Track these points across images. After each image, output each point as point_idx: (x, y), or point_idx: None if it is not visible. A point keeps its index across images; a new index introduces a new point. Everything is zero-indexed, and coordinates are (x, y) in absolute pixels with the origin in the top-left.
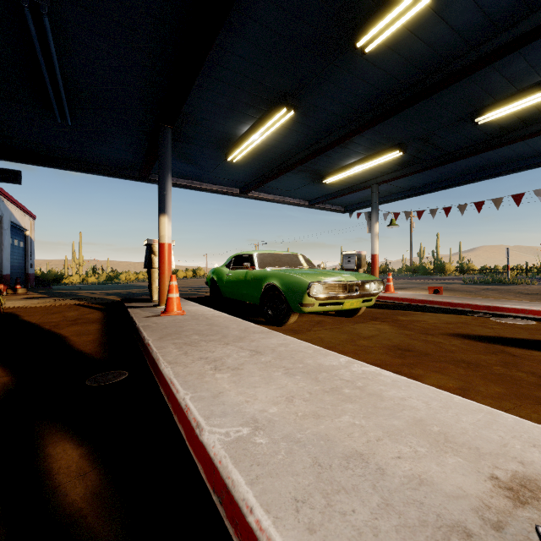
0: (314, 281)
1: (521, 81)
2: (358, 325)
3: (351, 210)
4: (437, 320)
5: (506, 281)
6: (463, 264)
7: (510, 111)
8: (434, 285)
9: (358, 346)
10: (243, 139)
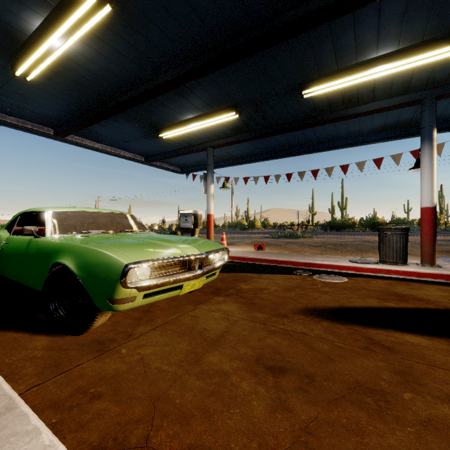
0: (135, 260)
1: (342, 59)
2: (201, 310)
3: (187, 172)
4: (277, 286)
5: (298, 235)
6: (265, 221)
7: (329, 89)
8: (252, 239)
9: (207, 374)
10: (36, 42)
